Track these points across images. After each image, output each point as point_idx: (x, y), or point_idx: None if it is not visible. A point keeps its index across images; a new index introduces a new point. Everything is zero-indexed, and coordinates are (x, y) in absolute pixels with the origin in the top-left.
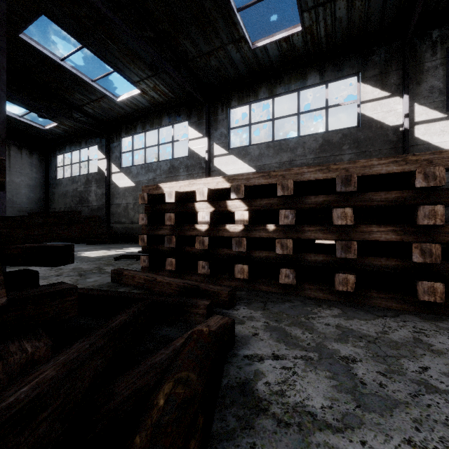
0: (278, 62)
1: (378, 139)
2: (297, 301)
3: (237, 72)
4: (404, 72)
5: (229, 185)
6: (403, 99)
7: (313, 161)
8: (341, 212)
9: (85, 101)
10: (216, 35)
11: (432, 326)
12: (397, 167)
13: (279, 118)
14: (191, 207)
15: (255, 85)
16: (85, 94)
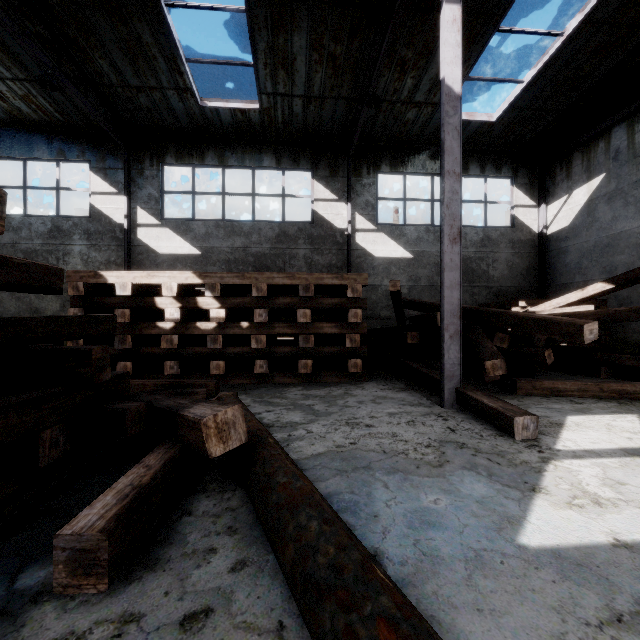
0: (231, 129)
1: (329, 239)
2: (270, 386)
3: (177, 122)
4: (348, 182)
5: (201, 282)
6: (347, 206)
7: (269, 251)
8: (303, 312)
9: None
10: (153, 73)
11: (355, 387)
12: (338, 281)
13: (231, 194)
14: (150, 302)
15: (201, 145)
16: None
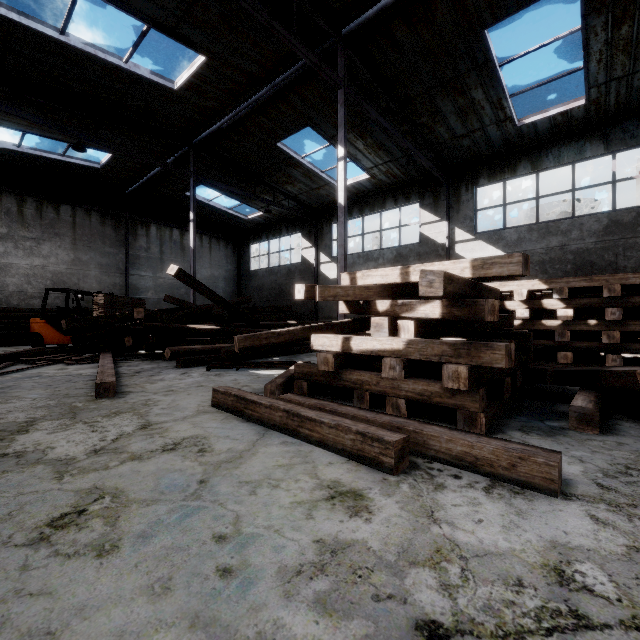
0: (547, 133)
1: None
2: None
3: (491, 148)
4: None
5: (546, 287)
6: None
7: (594, 246)
8: None
9: (304, 190)
10: (478, 120)
11: None
12: None
13: (545, 196)
14: (500, 305)
15: (512, 159)
16: (309, 184)
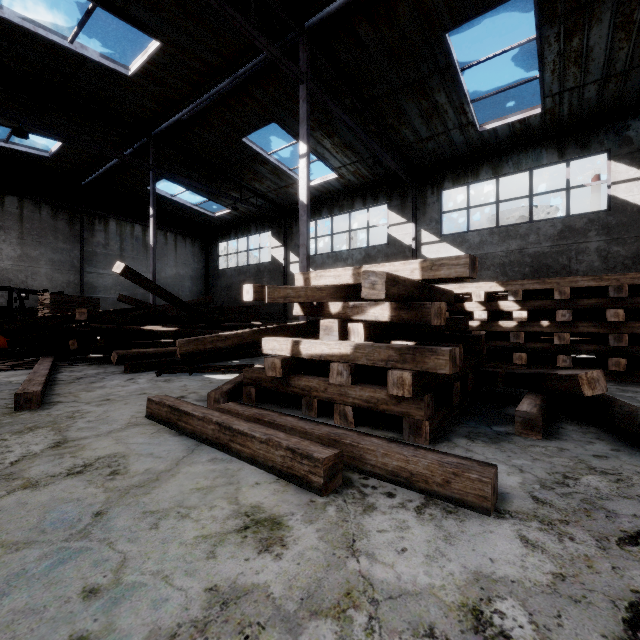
0: (507, 140)
1: (634, 224)
2: None
3: (455, 152)
4: None
5: (503, 289)
6: None
7: (550, 250)
8: (614, 312)
9: (272, 188)
10: (442, 123)
11: None
12: None
13: (506, 200)
14: (460, 306)
15: (475, 164)
16: (277, 182)
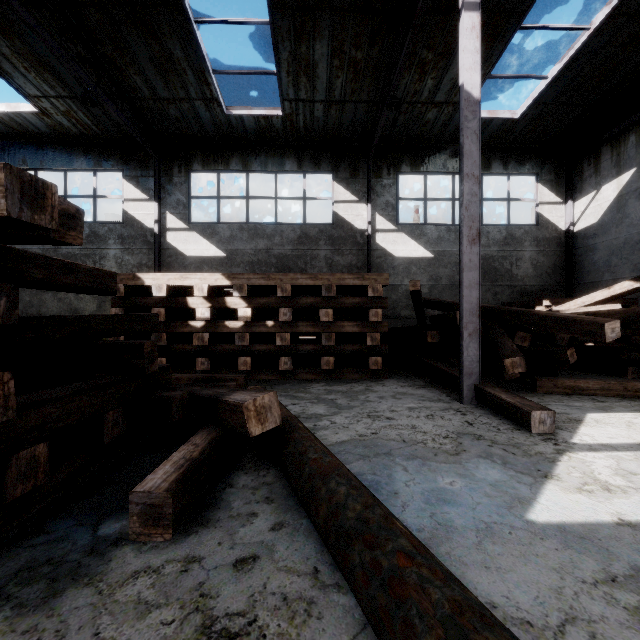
0: (255, 135)
1: (349, 239)
2: (294, 382)
3: (203, 131)
4: (368, 183)
5: (230, 283)
6: (367, 206)
7: (291, 253)
8: (325, 311)
9: None
10: (182, 85)
11: (376, 383)
12: (359, 281)
13: (255, 198)
14: (183, 302)
15: (226, 151)
16: None
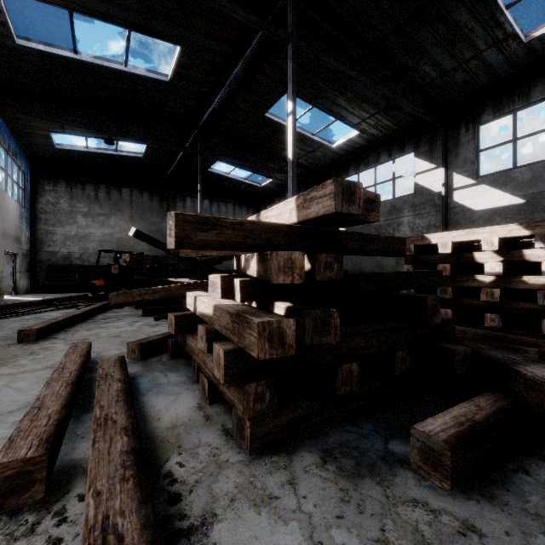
0: None
1: None
2: None
3: (494, 77)
4: None
5: (529, 233)
6: None
7: None
8: None
9: (301, 154)
10: (469, 46)
11: None
12: None
13: None
14: (468, 257)
15: (524, 85)
16: (304, 148)
